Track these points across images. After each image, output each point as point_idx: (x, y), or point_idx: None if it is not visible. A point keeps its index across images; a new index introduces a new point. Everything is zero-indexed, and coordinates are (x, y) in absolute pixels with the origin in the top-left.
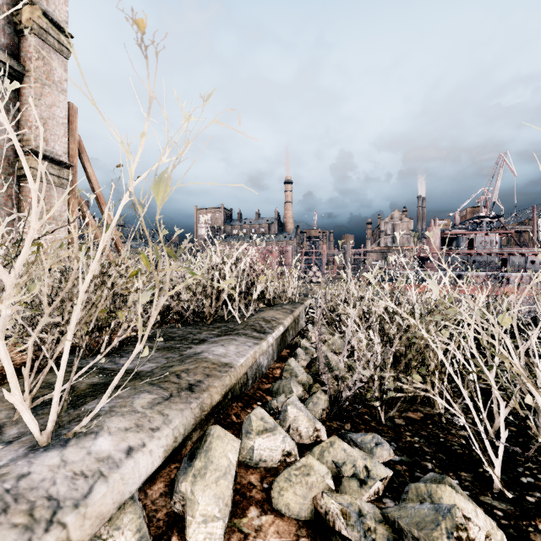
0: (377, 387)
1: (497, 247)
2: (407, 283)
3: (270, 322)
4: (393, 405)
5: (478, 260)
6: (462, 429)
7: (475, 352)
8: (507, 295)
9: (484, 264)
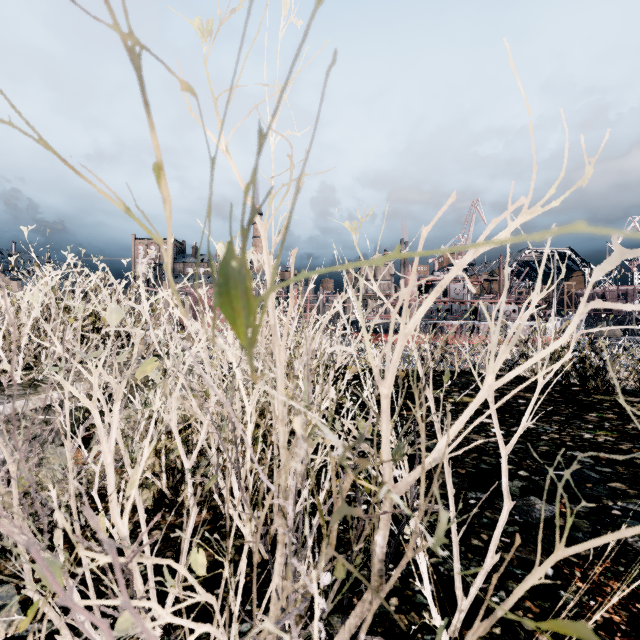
0: (164, 478)
1: (469, 295)
2: (384, 333)
3: (37, 386)
4: (172, 505)
5: (452, 309)
6: (243, 535)
7: (174, 423)
8: (450, 342)
9: (458, 312)
